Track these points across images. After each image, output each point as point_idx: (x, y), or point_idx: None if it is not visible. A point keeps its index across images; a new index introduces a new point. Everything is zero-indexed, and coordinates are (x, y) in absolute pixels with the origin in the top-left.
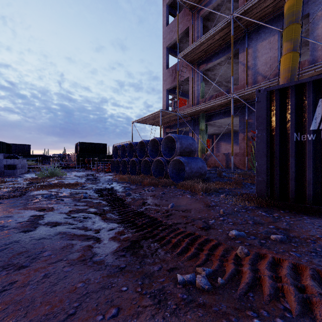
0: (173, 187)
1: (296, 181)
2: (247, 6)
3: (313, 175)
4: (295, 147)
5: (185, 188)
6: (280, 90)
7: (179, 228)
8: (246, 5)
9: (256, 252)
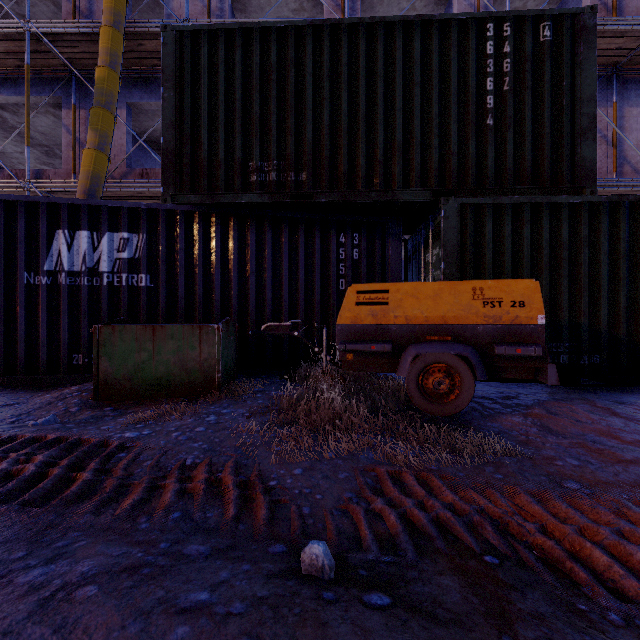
0: None
1: (29, 343)
2: (57, 29)
3: (48, 334)
4: (27, 293)
5: None
6: (6, 202)
7: None
8: (56, 25)
9: None
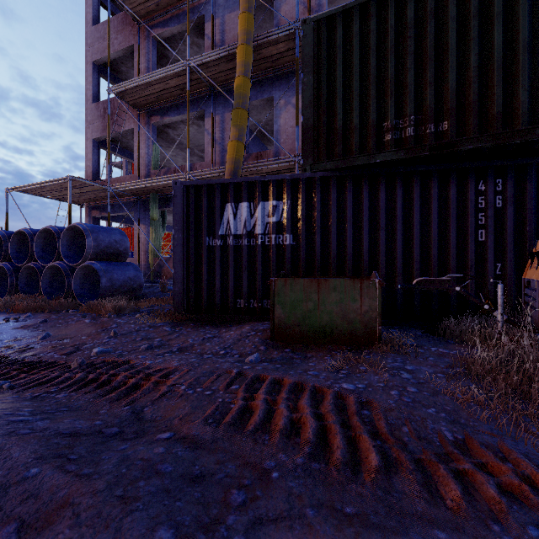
0: (72, 311)
1: (209, 290)
2: (206, 59)
3: (221, 283)
4: (208, 253)
5: (93, 310)
6: (195, 187)
7: (26, 359)
8: (205, 57)
9: (95, 361)
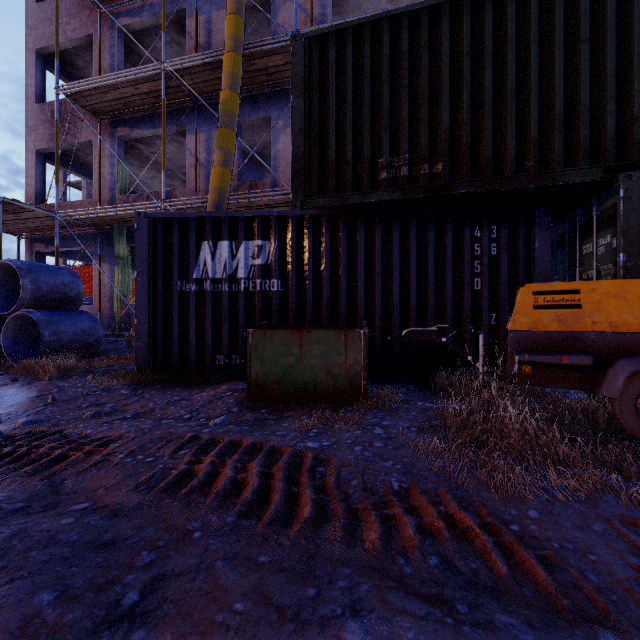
0: None
1: (181, 344)
2: (186, 64)
3: (196, 336)
4: (180, 300)
5: (29, 372)
6: (164, 220)
7: None
8: (185, 60)
9: (17, 433)
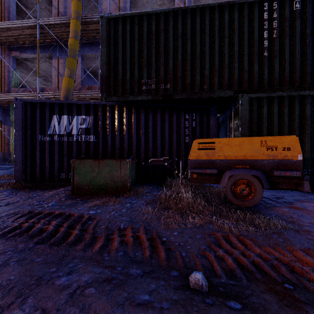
0: None
1: (41, 168)
2: (51, 22)
3: (49, 163)
4: (40, 145)
5: None
6: (31, 103)
7: None
8: (50, 20)
9: None
